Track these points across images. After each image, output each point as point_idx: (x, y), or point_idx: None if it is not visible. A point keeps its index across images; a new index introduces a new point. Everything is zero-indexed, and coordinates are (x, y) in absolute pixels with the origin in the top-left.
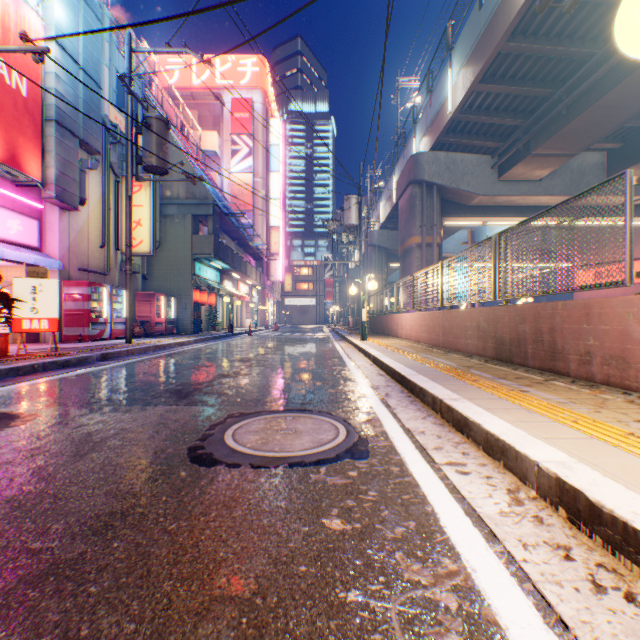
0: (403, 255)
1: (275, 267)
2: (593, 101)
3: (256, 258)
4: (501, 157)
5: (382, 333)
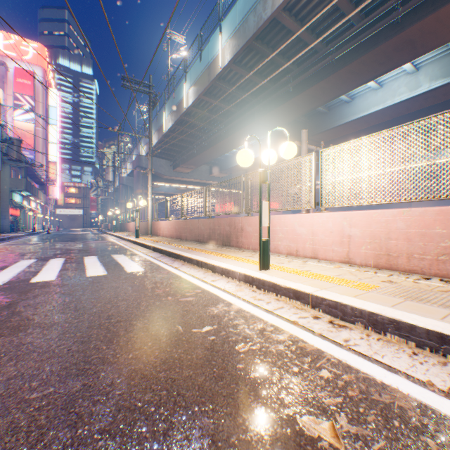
0: (136, 196)
1: (53, 189)
2: (191, 159)
3: (40, 184)
4: (173, 164)
5: (125, 230)
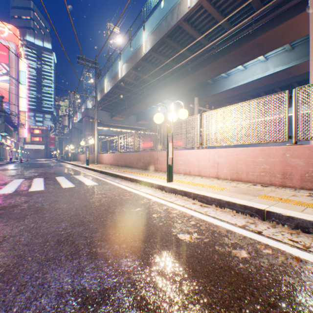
0: (85, 136)
1: (23, 131)
2: (123, 112)
3: (14, 127)
4: (111, 114)
5: (77, 160)
